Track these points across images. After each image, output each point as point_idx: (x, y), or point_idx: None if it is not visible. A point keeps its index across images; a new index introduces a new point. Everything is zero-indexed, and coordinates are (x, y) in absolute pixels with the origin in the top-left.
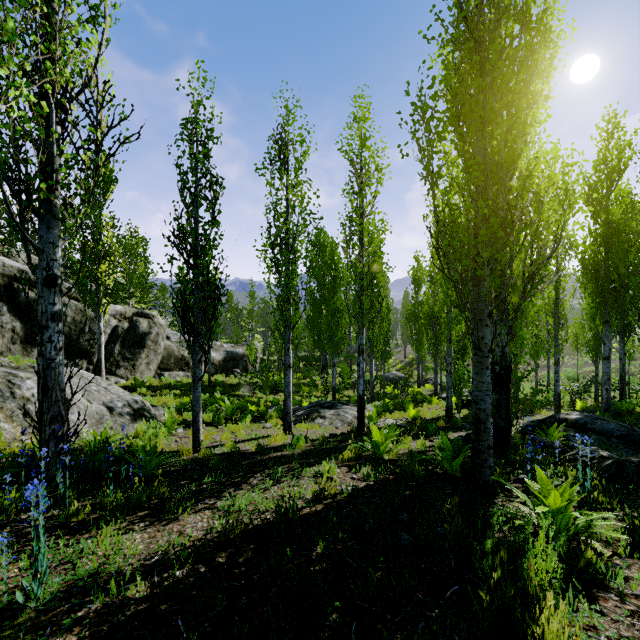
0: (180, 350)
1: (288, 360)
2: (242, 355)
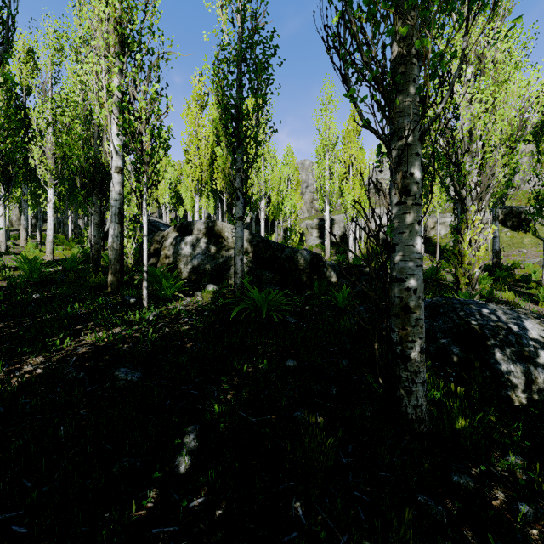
0: None
1: None
2: None
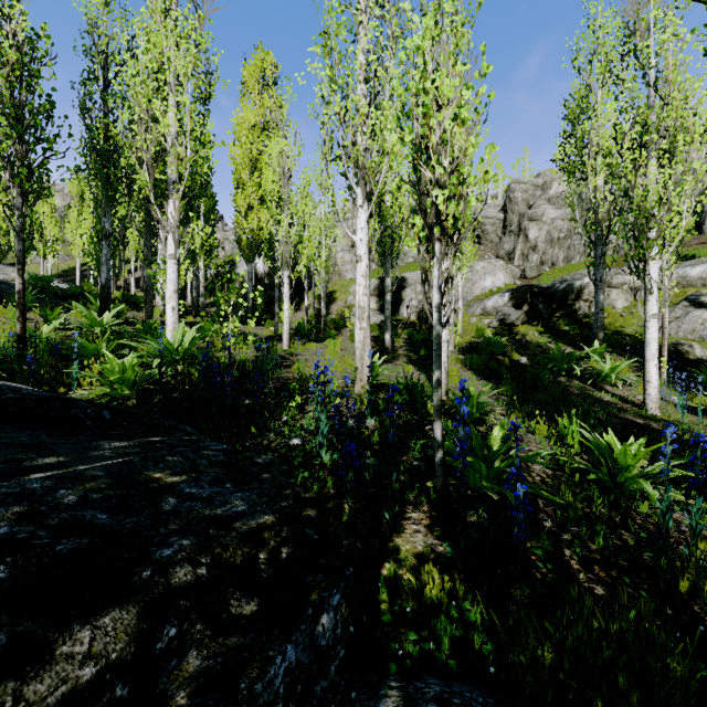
0: None
1: None
2: None
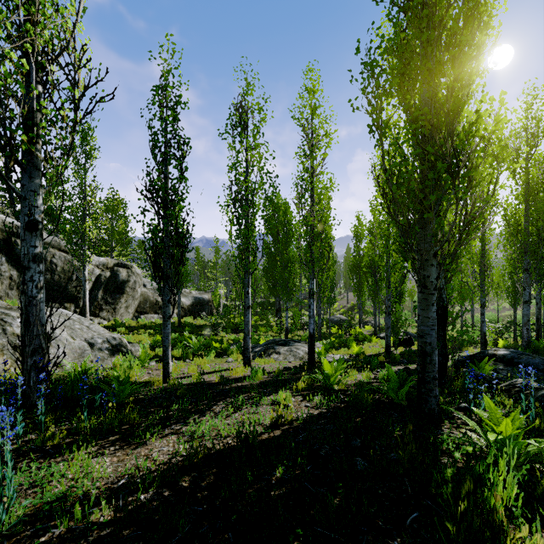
0: (154, 296)
1: (247, 302)
2: (208, 300)
